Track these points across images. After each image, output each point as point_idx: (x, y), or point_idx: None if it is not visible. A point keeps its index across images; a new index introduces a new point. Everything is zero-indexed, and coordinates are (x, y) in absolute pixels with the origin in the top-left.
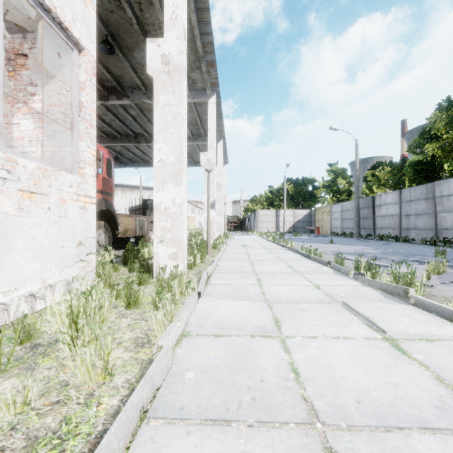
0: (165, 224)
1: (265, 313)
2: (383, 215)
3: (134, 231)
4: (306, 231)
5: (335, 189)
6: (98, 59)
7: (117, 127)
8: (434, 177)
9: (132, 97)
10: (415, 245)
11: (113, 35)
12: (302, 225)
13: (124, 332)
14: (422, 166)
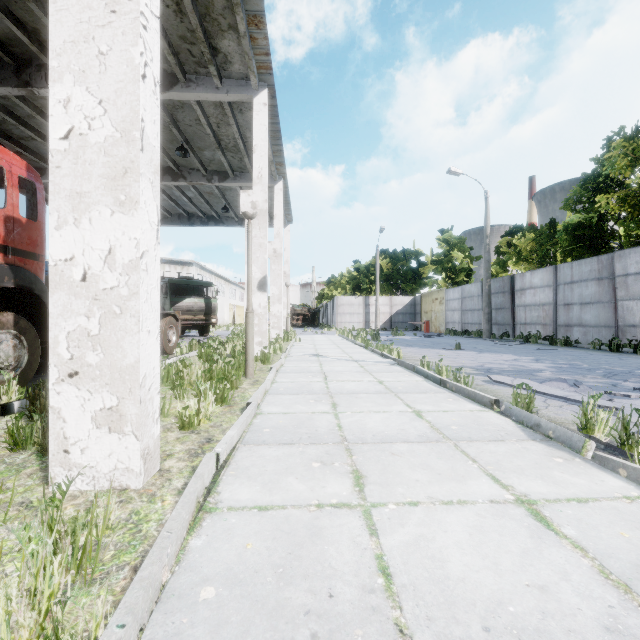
0: (85, 324)
1: None
2: (528, 304)
3: None
4: (408, 328)
5: (449, 266)
6: None
7: None
8: (602, 247)
9: None
10: (589, 352)
11: None
12: (402, 319)
13: None
14: (585, 231)
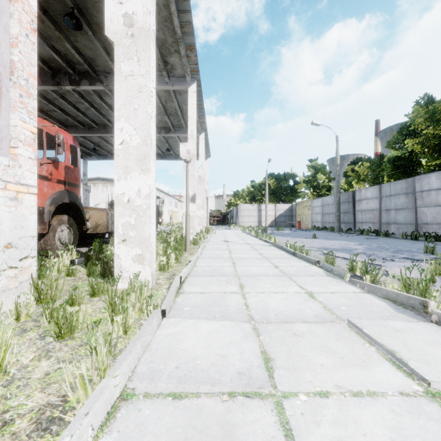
0: (129, 220)
1: (250, 344)
2: (364, 210)
3: (105, 226)
4: (287, 225)
5: (315, 184)
6: (65, 37)
7: (93, 117)
8: (412, 172)
9: (106, 82)
10: (397, 240)
11: (80, 9)
12: (283, 219)
13: (30, 392)
14: (401, 162)
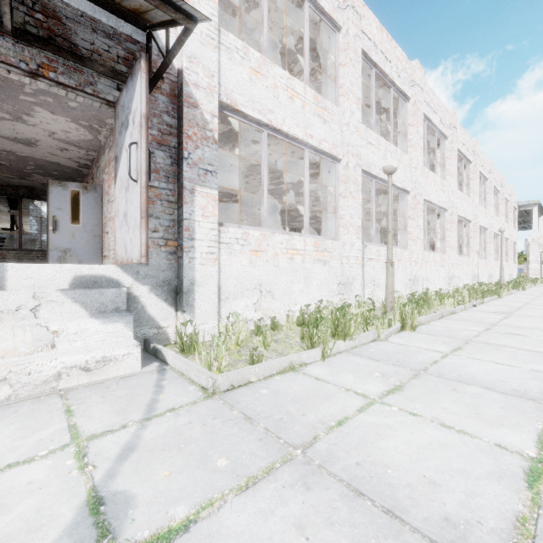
0: (532, 271)
1: None
2: None
3: None
4: None
5: None
6: None
7: None
8: None
9: None
10: None
11: None
12: None
13: None
14: None
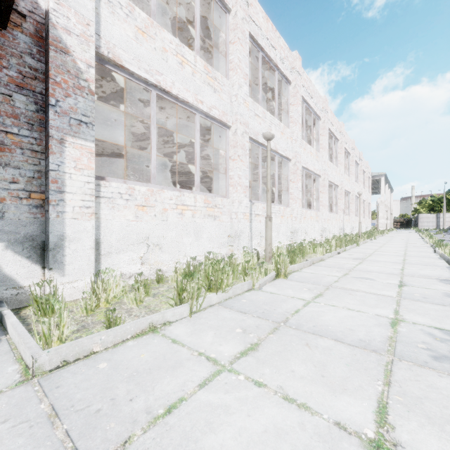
0: (381, 225)
1: (397, 234)
2: None
3: None
4: None
5: None
6: None
7: None
8: None
9: None
10: None
11: None
12: None
13: None
14: None
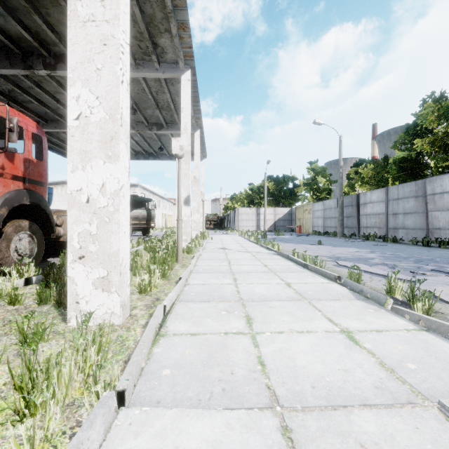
0: (88, 228)
1: None
2: (369, 214)
3: None
4: (286, 230)
5: (315, 187)
6: (33, 8)
7: None
8: (419, 175)
9: None
10: (408, 247)
11: None
12: (283, 223)
13: None
14: (407, 163)
